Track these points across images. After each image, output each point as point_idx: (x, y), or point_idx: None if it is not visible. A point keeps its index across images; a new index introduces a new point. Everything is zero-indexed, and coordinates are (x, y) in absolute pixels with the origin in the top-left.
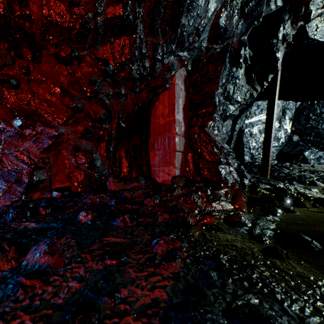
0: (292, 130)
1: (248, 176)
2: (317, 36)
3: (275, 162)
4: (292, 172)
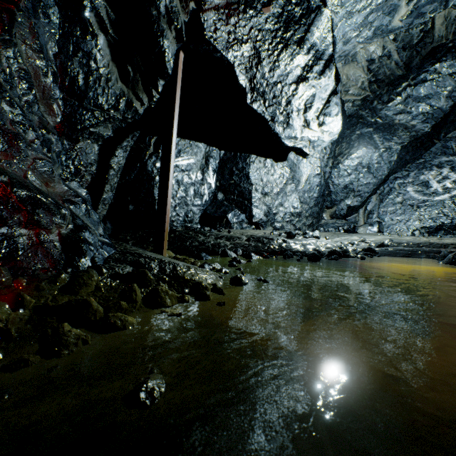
0: (217, 185)
1: (108, 250)
2: (218, 44)
3: (199, 227)
4: (208, 239)
